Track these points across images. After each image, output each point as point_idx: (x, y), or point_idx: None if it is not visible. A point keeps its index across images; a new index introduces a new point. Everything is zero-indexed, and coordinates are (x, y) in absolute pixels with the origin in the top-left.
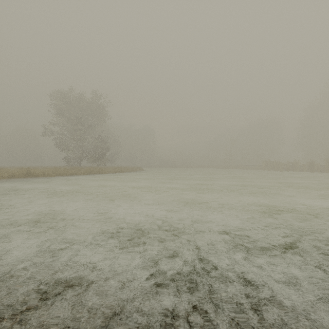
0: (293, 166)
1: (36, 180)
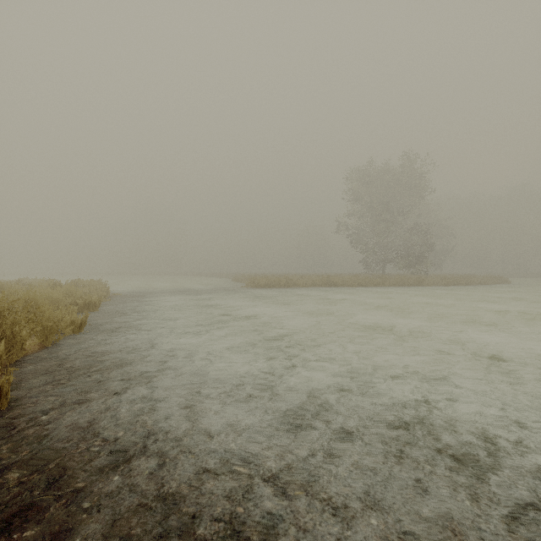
0: None
1: (339, 290)
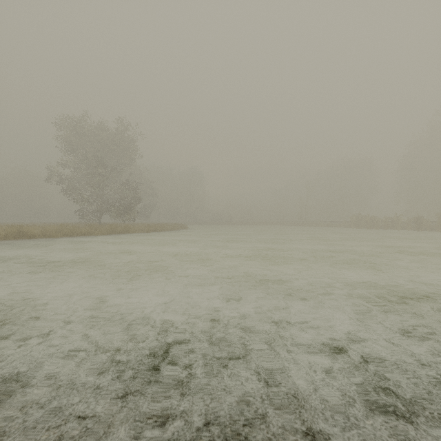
0: (393, 222)
1: (30, 243)
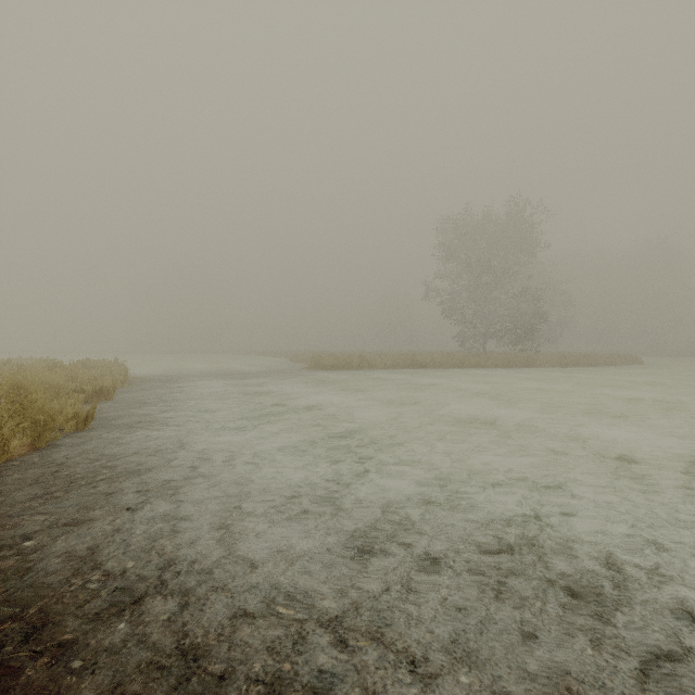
0: None
1: (427, 372)
